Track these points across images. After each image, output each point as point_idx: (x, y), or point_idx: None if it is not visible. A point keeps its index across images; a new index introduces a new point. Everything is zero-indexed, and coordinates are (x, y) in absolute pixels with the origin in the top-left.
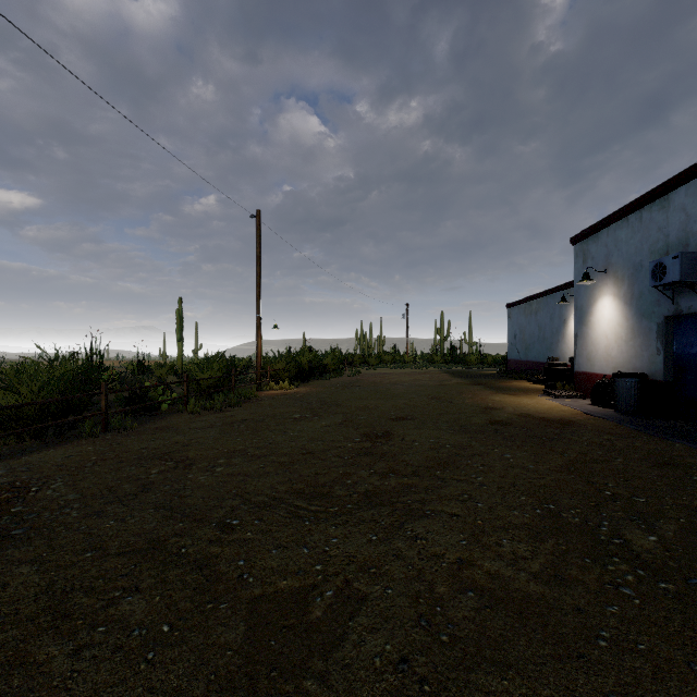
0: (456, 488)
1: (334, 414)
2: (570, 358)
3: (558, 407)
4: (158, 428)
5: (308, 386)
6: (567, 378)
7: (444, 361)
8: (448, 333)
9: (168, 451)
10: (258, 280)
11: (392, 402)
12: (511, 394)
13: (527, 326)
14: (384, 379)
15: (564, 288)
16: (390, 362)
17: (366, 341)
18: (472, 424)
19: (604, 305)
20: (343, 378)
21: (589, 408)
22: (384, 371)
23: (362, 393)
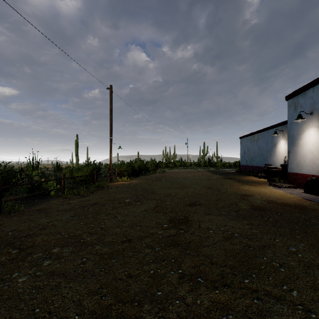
0: (282, 318)
1: (150, 200)
2: (281, 165)
3: (286, 195)
4: (38, 210)
5: (138, 179)
6: (281, 176)
7: (205, 165)
8: (207, 152)
9: (26, 234)
10: (111, 122)
11: (185, 191)
12: (251, 185)
13: (252, 147)
14: (178, 175)
15: (275, 126)
16: (179, 166)
17: (167, 156)
18: (241, 209)
19: (310, 133)
20: (156, 174)
21: (307, 196)
22: (177, 171)
23: (166, 184)
